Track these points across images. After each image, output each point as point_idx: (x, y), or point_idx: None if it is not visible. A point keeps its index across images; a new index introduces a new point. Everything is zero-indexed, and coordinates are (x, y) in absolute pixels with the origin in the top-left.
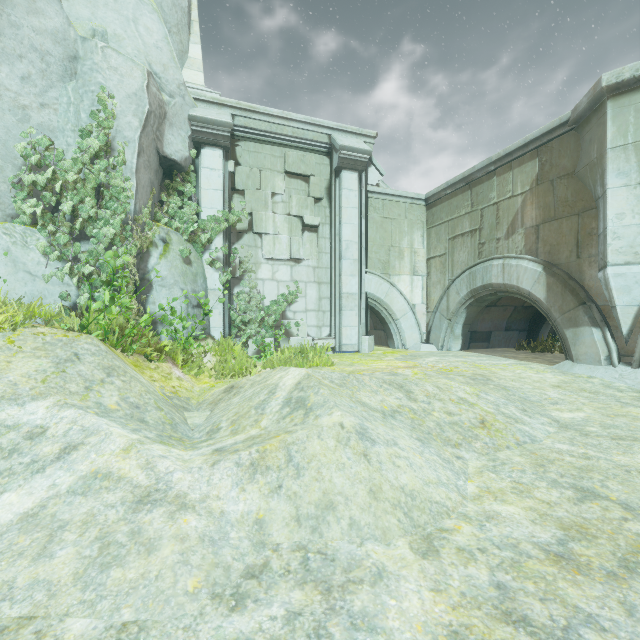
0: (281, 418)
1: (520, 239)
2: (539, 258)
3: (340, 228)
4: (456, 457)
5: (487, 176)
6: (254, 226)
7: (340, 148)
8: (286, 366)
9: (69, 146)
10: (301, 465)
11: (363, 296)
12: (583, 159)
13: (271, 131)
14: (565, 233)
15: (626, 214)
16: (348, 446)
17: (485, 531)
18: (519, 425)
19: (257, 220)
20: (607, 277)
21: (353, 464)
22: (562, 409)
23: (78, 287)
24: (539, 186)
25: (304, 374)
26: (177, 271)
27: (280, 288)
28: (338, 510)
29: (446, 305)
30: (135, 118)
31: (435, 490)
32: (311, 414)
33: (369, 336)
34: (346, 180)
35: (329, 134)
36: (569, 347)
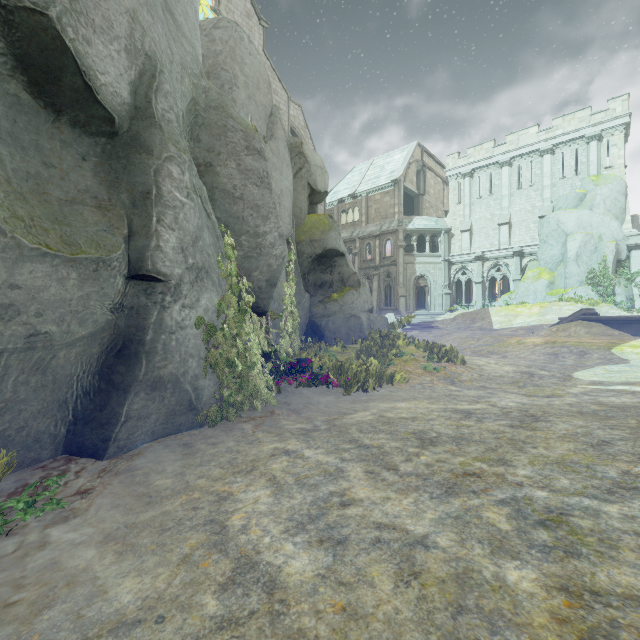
0: None
1: None
2: None
3: None
4: None
5: None
6: None
7: None
8: None
9: (595, 267)
10: None
11: None
12: None
13: None
14: None
15: None
16: None
17: None
18: None
19: None
20: None
21: None
22: None
23: (599, 297)
24: None
25: None
26: (623, 290)
27: None
28: None
29: None
30: (611, 256)
31: None
32: None
33: None
34: None
35: None
36: None
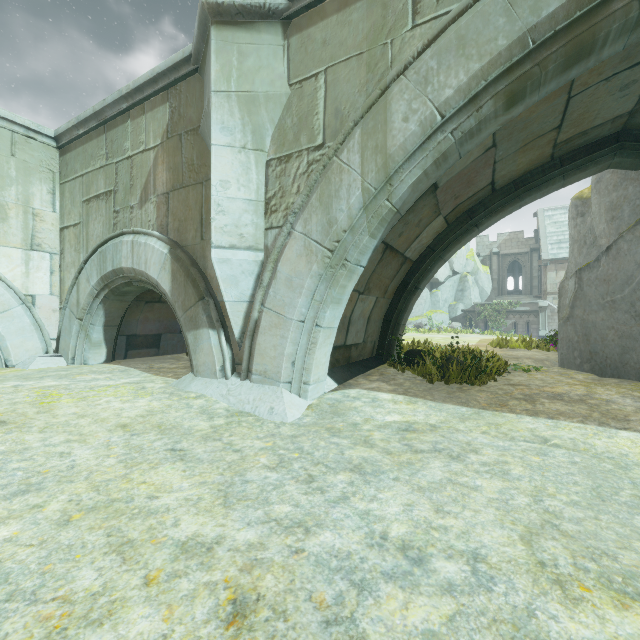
0: None
1: (153, 209)
2: (170, 237)
3: None
4: None
5: (122, 117)
6: None
7: None
8: None
9: None
10: None
11: None
12: (203, 110)
13: None
14: (192, 206)
15: (232, 183)
16: None
17: None
18: None
19: None
20: (213, 263)
21: None
22: None
23: None
24: (170, 140)
25: None
26: None
27: None
28: None
29: (76, 298)
30: None
31: None
32: None
33: None
34: None
35: None
36: (191, 355)
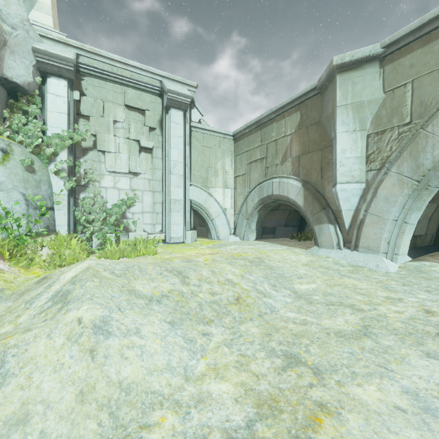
0: (39, 313)
1: (289, 165)
2: (300, 178)
3: (169, 151)
4: (203, 334)
5: (270, 121)
6: (98, 145)
7: (168, 91)
8: (115, 256)
9: None
10: (11, 372)
11: (188, 202)
12: (324, 113)
13: (112, 72)
14: (314, 162)
15: (347, 150)
16: (77, 343)
17: (186, 421)
18: (266, 299)
19: (100, 140)
20: (337, 191)
21: (74, 363)
22: (303, 282)
23: None
24: (300, 130)
25: (85, 267)
26: (17, 177)
27: (121, 195)
28: (30, 423)
29: (245, 209)
30: None
31: (157, 378)
32: (64, 308)
33: (192, 231)
34: (174, 116)
35: (161, 80)
36: (316, 237)
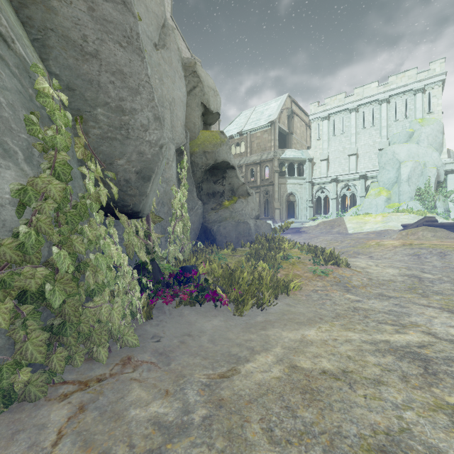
0: None
1: None
2: None
3: None
4: None
5: None
6: None
7: None
8: None
9: (421, 186)
10: None
11: None
12: None
13: None
14: None
15: None
16: None
17: None
18: None
19: None
20: None
21: None
22: None
23: (424, 209)
24: None
25: None
26: (441, 204)
27: None
28: None
29: None
30: (433, 178)
31: None
32: None
33: None
34: None
35: None
36: None
